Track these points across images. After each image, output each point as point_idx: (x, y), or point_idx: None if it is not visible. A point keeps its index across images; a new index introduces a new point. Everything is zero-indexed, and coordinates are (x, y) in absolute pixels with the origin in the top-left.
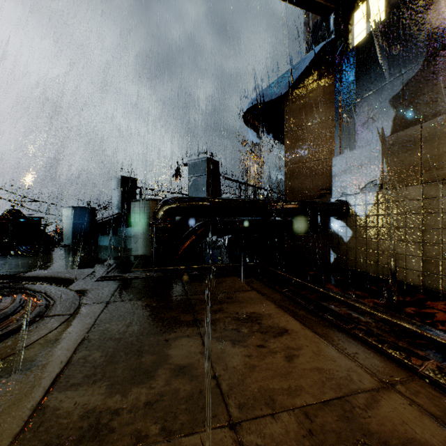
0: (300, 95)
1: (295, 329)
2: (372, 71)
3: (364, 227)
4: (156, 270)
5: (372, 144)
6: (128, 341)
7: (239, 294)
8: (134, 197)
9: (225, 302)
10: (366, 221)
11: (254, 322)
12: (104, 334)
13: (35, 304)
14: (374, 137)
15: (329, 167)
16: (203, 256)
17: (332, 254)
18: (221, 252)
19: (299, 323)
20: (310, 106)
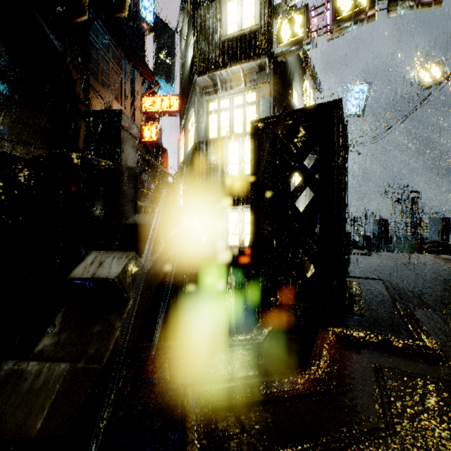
0: None
1: None
2: None
3: None
4: None
5: None
6: None
7: None
8: (386, 229)
9: None
10: None
11: None
12: None
13: None
14: None
15: None
16: None
17: None
18: None
19: None
20: None
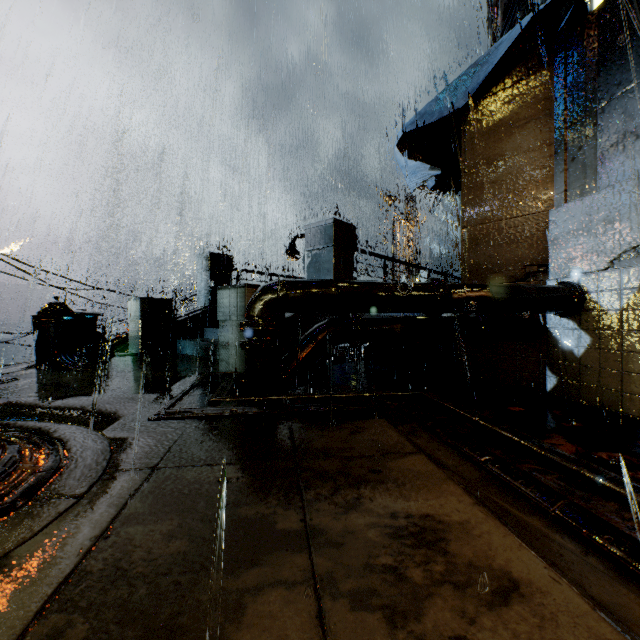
0: (488, 108)
1: (534, 580)
2: (634, 46)
3: (618, 331)
4: (249, 401)
5: (634, 179)
6: (157, 587)
7: (392, 461)
8: (228, 283)
9: (366, 482)
10: (621, 321)
11: (433, 547)
12: (117, 561)
13: (32, 468)
14: (638, 166)
15: (543, 227)
16: (328, 372)
17: (550, 375)
18: (357, 367)
19: (539, 560)
20: (507, 125)
